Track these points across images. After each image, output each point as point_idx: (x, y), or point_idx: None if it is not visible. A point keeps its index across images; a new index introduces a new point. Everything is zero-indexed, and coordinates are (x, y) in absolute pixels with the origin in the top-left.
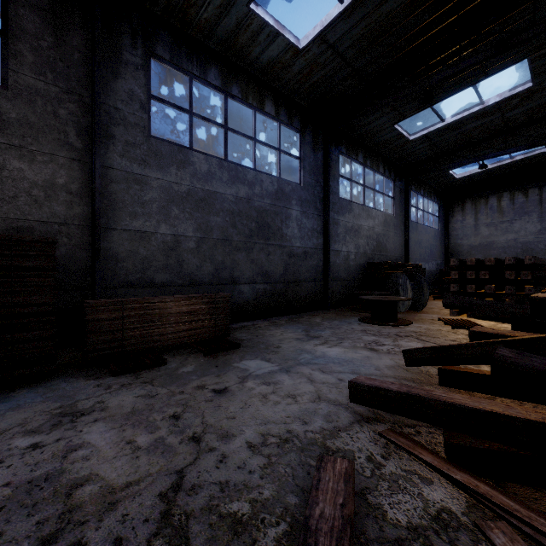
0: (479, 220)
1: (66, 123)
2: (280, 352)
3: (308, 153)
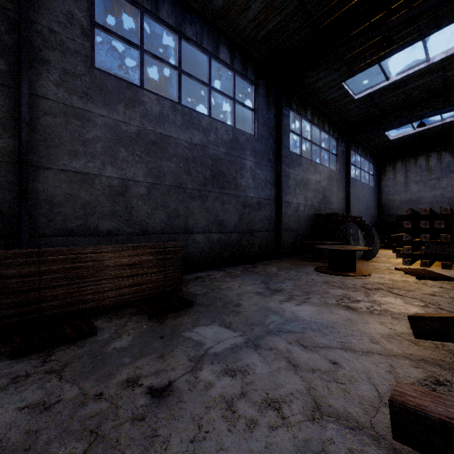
0: (408, 178)
1: None
2: (241, 313)
3: (261, 106)
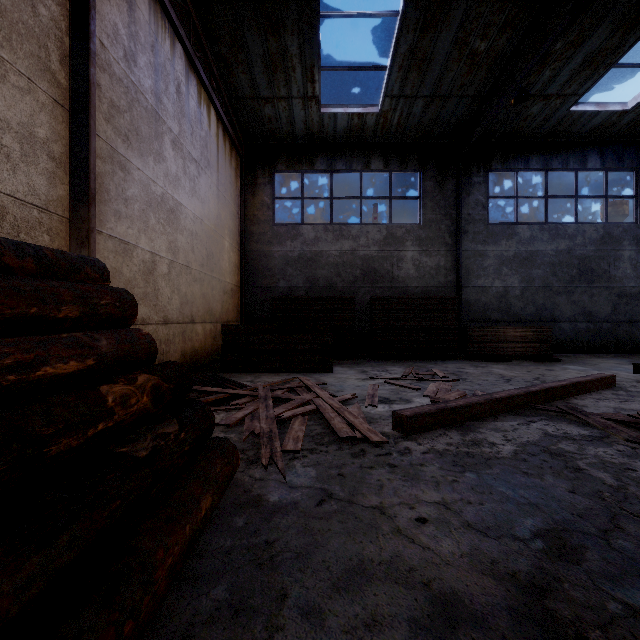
0: None
1: (444, 232)
2: (596, 366)
3: None
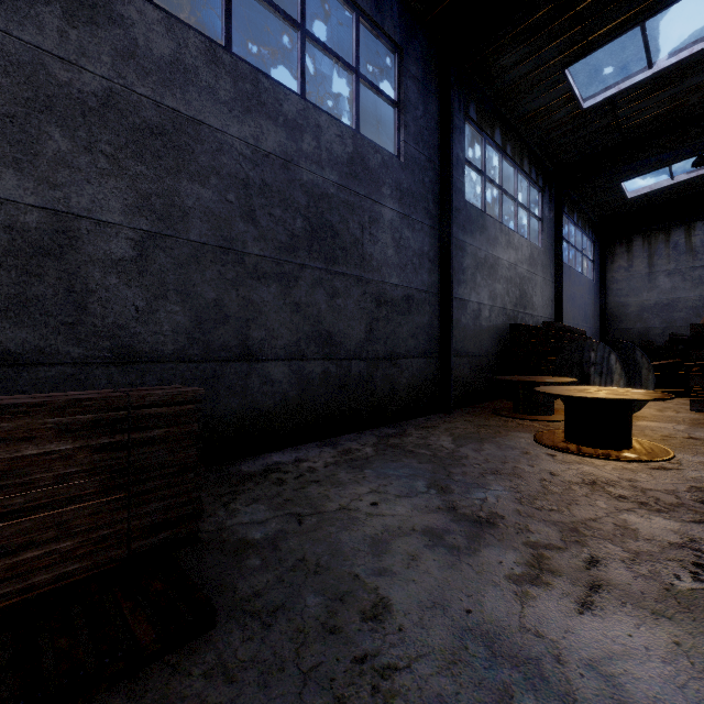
0: (655, 266)
1: None
2: (396, 683)
3: (413, 99)
